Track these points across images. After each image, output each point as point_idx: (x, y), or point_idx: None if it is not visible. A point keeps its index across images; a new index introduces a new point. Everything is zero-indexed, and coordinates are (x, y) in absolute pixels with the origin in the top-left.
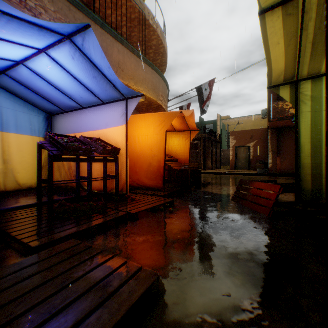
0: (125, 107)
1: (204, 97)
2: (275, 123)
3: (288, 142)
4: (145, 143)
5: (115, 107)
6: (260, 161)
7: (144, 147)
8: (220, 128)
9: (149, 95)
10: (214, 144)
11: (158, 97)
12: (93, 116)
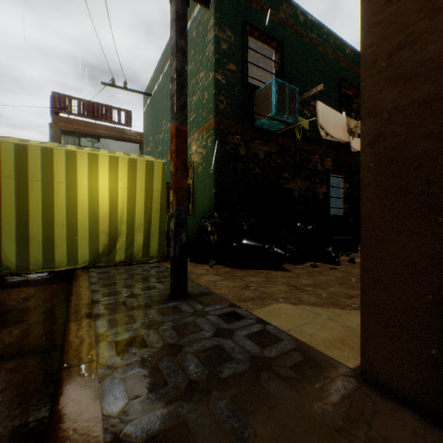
0: None
1: None
2: None
3: None
4: None
5: None
6: None
7: None
8: None
9: None
10: None
11: None
12: None
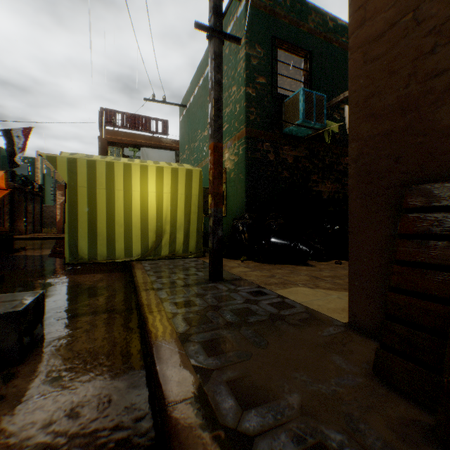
0: None
1: (17, 145)
2: None
3: None
4: None
5: None
6: None
7: None
8: (43, 173)
9: None
10: (32, 198)
11: None
12: None
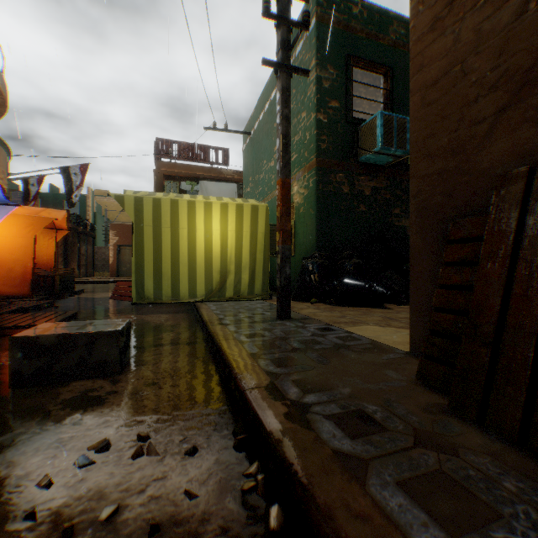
0: None
1: (75, 183)
2: None
3: None
4: (4, 245)
5: None
6: None
7: (3, 250)
8: (94, 212)
9: None
10: (84, 238)
11: (0, 175)
12: None
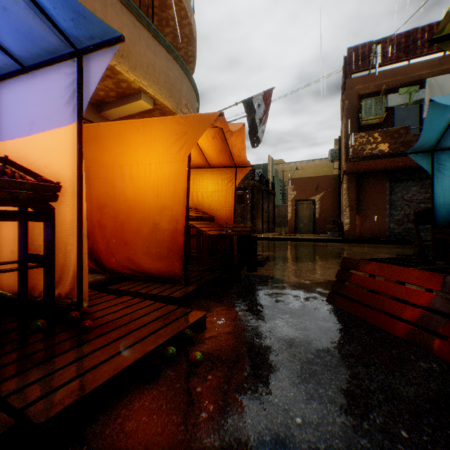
0: (77, 76)
1: (257, 117)
2: (358, 165)
3: (371, 193)
4: (144, 180)
5: (53, 78)
6: (332, 221)
7: (143, 189)
8: (272, 176)
9: (161, 99)
10: (266, 196)
11: (179, 107)
12: (1, 105)
